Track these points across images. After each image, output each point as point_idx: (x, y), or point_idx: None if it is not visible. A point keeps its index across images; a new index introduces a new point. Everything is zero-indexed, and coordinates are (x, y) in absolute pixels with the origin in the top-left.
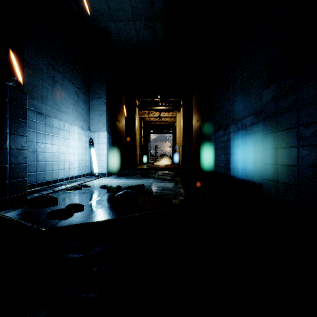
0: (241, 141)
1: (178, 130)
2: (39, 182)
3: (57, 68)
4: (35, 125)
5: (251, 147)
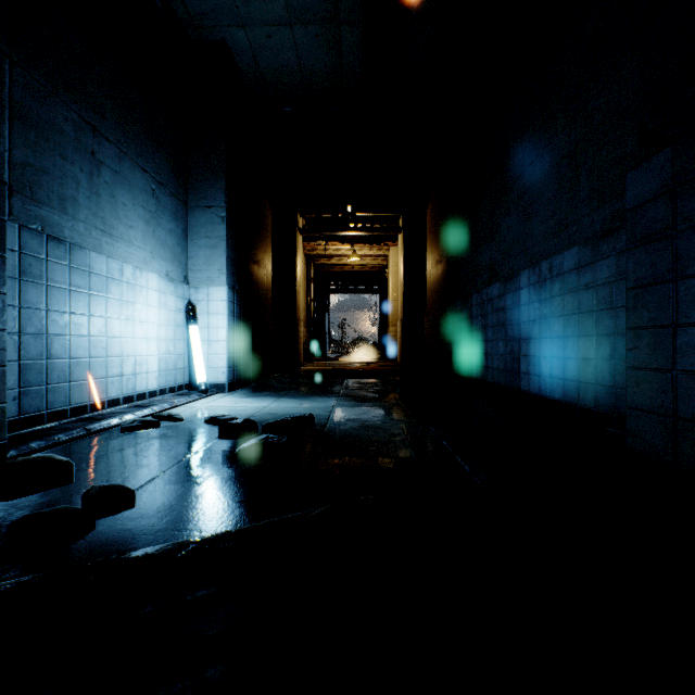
0: (551, 309)
1: (393, 285)
2: (55, 408)
3: (103, 131)
4: (44, 268)
5: (578, 322)
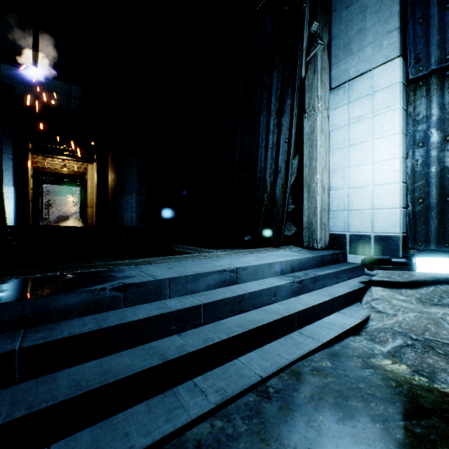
0: None
1: (91, 185)
2: None
3: None
4: None
5: None
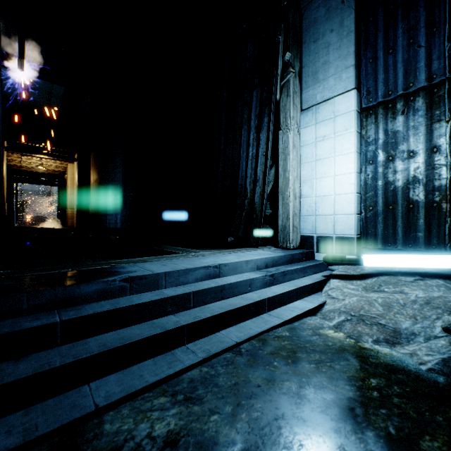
0: None
1: (71, 185)
2: None
3: None
4: None
5: None
